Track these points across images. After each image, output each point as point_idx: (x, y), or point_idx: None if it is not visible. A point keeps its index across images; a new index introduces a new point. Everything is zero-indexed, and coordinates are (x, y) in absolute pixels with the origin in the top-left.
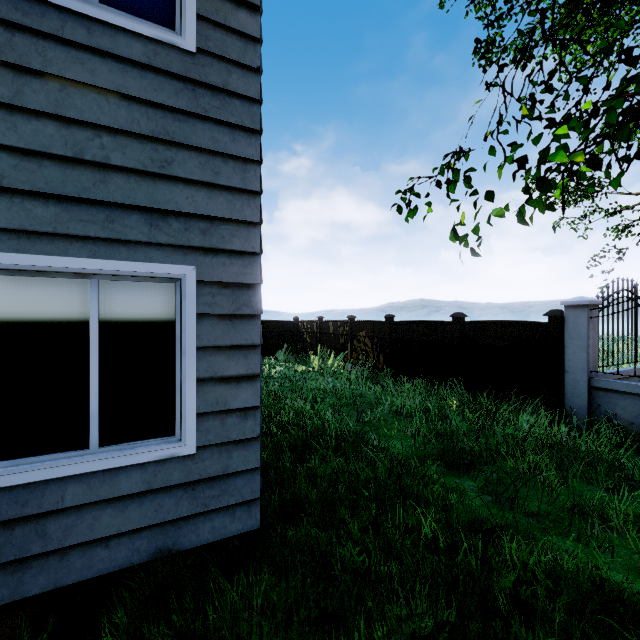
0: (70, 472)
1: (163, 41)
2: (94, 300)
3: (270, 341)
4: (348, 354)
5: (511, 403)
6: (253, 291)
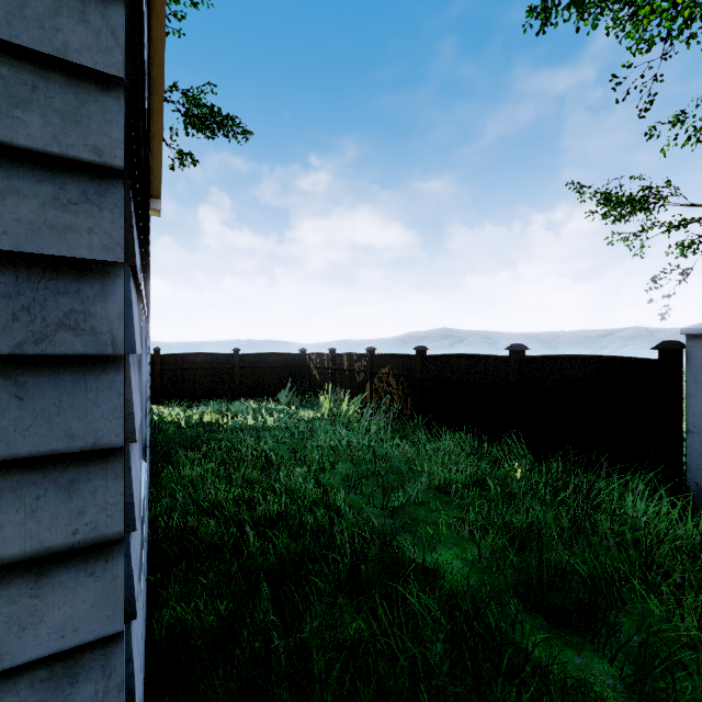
0: None
1: None
2: None
3: (270, 378)
4: (367, 396)
5: (602, 474)
6: (98, 284)
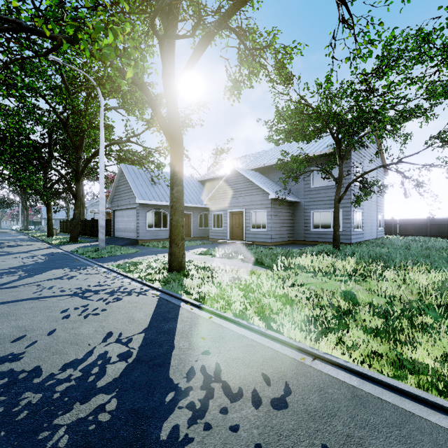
0: (329, 231)
1: None
2: (331, 214)
3: None
4: None
5: None
6: (349, 211)
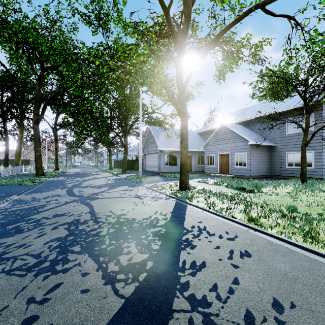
0: None
1: (310, 131)
2: None
3: None
4: None
5: None
6: (321, 153)
